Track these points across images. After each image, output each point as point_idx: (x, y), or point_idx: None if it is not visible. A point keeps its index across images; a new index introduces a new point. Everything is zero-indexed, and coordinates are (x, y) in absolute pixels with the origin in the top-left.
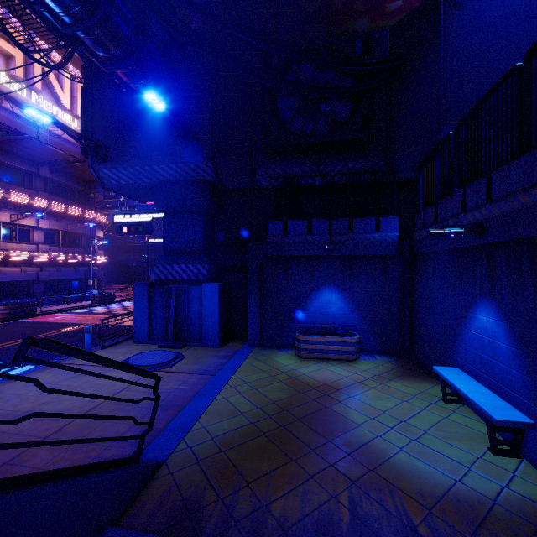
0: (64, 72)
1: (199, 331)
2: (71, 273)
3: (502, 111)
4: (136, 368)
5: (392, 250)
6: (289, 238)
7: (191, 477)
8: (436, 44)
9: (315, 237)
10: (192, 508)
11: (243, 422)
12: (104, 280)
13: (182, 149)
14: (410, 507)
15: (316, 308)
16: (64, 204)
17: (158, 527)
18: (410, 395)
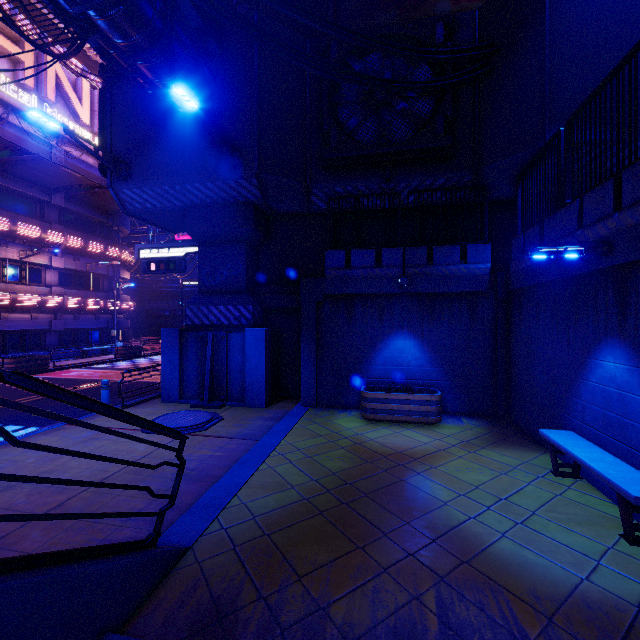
0: (82, 81)
1: (241, 387)
2: (91, 321)
3: (636, 89)
4: (152, 423)
5: (482, 285)
6: (353, 272)
7: (225, 567)
8: (539, 25)
9: (384, 270)
10: (224, 609)
11: (294, 498)
12: (130, 331)
13: (220, 163)
14: (522, 613)
15: (386, 359)
16: (82, 239)
17: (176, 635)
18: (510, 466)
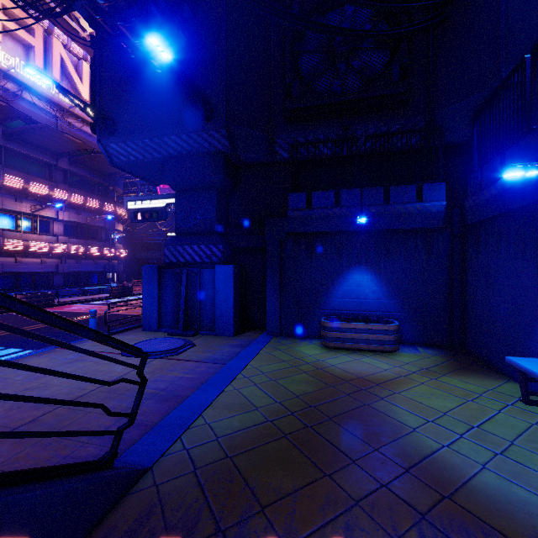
0: (82, 63)
1: (212, 318)
2: (91, 265)
3: None
4: (107, 337)
5: (437, 222)
6: (313, 212)
7: (183, 492)
8: None
9: (343, 209)
10: None
11: (258, 419)
12: (124, 275)
13: (193, 117)
14: None
15: (345, 292)
16: (83, 196)
17: None
18: (475, 393)
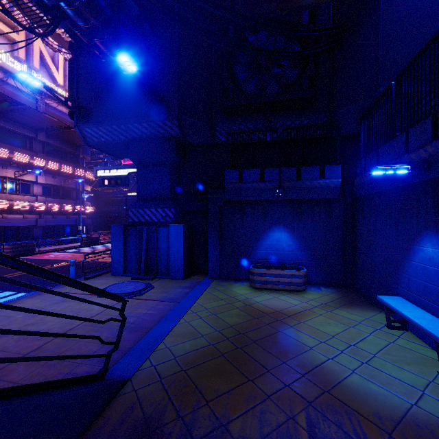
0: (58, 55)
1: (166, 265)
2: (64, 220)
3: None
4: (101, 290)
5: (335, 194)
6: (244, 185)
7: (153, 394)
8: (376, 11)
9: (266, 183)
10: (153, 425)
11: (203, 343)
12: (91, 227)
13: (152, 110)
14: (369, 430)
15: (268, 245)
16: (58, 163)
17: None
18: (356, 322)
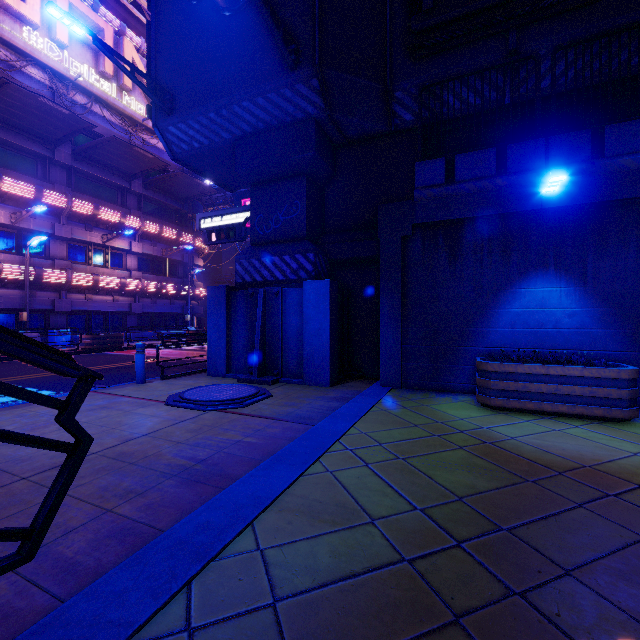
0: None
1: (298, 359)
2: (167, 306)
3: None
4: None
5: None
6: (458, 187)
7: None
8: None
9: (512, 177)
10: None
11: (377, 552)
12: (205, 319)
13: (272, 67)
14: None
15: (516, 316)
16: (158, 224)
17: None
18: None
